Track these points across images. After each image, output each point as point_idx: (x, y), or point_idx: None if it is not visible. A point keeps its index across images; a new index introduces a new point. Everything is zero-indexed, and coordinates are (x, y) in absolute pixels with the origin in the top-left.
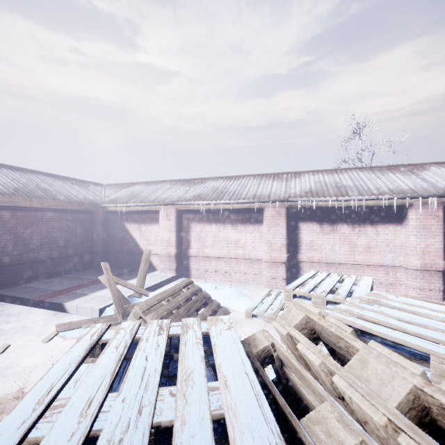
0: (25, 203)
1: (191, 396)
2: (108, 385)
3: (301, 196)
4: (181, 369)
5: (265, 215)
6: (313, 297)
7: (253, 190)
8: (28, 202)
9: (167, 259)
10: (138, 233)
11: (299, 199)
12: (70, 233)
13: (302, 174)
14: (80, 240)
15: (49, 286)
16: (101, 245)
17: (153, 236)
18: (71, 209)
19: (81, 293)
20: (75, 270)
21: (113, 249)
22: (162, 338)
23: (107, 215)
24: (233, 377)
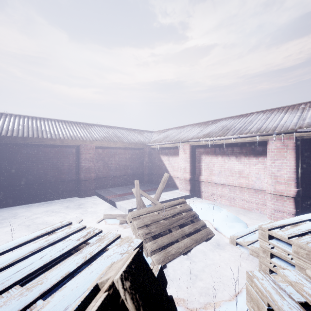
0: (107, 145)
1: (6, 307)
2: (1, 267)
3: None
4: (41, 276)
5: (268, 148)
6: (293, 245)
7: (259, 124)
8: (109, 144)
9: (183, 182)
10: (167, 163)
11: None
12: (130, 162)
13: None
14: (136, 165)
15: (117, 191)
16: (147, 169)
17: (176, 165)
18: (131, 147)
19: (127, 198)
20: (133, 183)
21: (154, 172)
22: (73, 244)
23: (151, 151)
24: (50, 308)
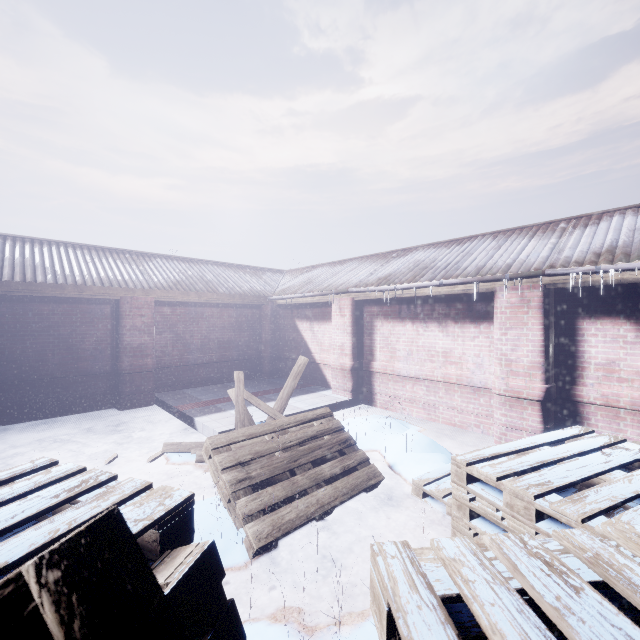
0: (182, 298)
1: None
2: None
3: (580, 263)
4: None
5: (496, 306)
6: (505, 492)
7: (481, 259)
8: (185, 297)
9: (340, 374)
10: (309, 335)
11: (571, 270)
12: (234, 333)
13: (605, 217)
14: (245, 341)
15: (202, 394)
16: (269, 349)
17: (327, 339)
18: (234, 303)
19: (220, 408)
20: None
21: (284, 354)
22: (42, 505)
23: (277, 311)
24: None
